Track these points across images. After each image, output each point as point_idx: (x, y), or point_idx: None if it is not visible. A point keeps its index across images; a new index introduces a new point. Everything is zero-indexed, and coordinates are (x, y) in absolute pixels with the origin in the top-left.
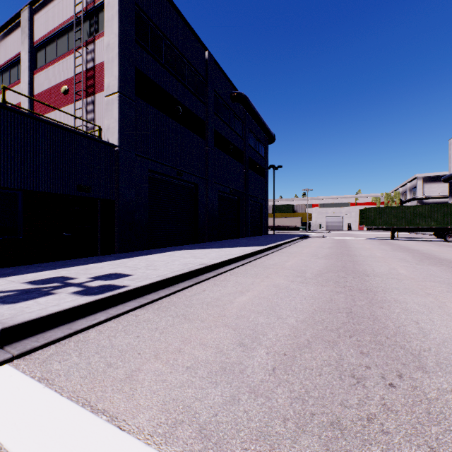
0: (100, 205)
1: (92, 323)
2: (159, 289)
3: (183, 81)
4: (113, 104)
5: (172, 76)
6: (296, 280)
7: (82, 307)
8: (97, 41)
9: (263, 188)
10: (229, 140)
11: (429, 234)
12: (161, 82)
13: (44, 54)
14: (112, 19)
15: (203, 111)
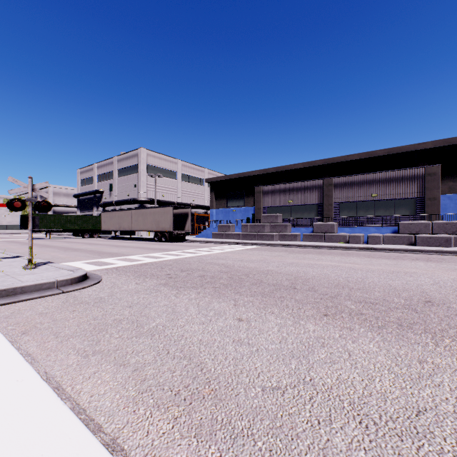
0: None
1: None
2: None
3: None
4: None
5: None
6: (62, 252)
7: None
8: None
9: None
10: None
11: (65, 235)
12: None
13: None
14: None
15: None
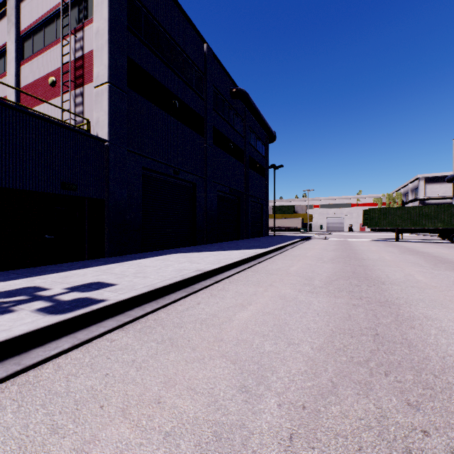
0: (88, 204)
1: (51, 354)
2: (146, 302)
3: (180, 74)
4: (102, 96)
5: (168, 68)
6: (304, 289)
7: (41, 331)
8: (86, 28)
9: (263, 188)
10: (228, 138)
11: (432, 236)
12: (156, 74)
13: (31, 44)
14: (102, 3)
15: (201, 107)
